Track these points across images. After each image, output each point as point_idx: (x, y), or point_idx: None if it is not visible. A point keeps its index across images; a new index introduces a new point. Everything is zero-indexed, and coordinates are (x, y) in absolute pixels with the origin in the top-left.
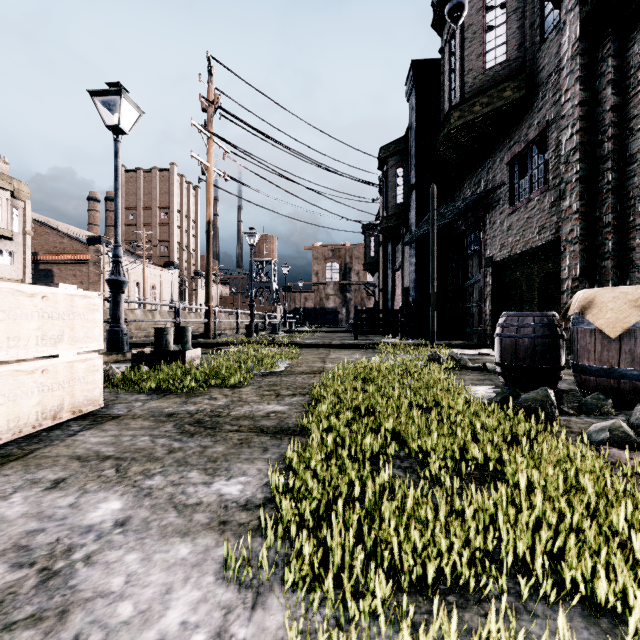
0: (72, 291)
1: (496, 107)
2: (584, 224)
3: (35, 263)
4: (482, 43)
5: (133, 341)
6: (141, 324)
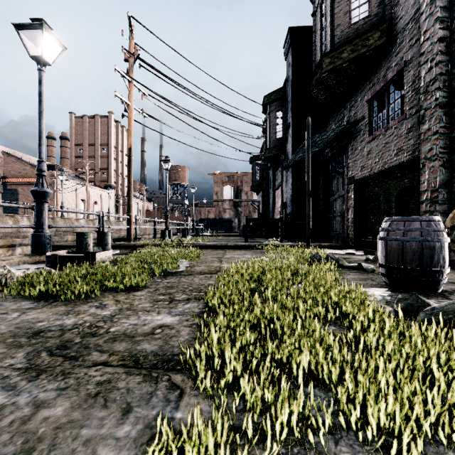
0: None
1: (361, 53)
2: (443, 143)
3: (4, 184)
4: (348, 3)
5: (63, 244)
6: (84, 230)
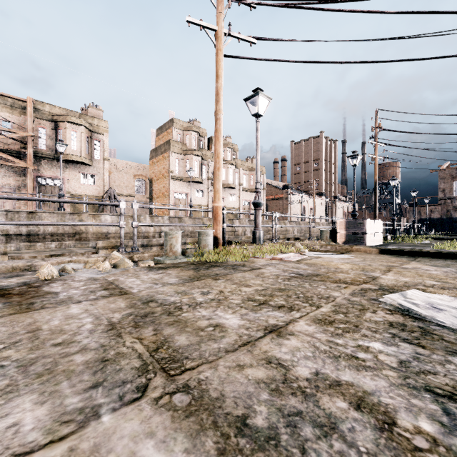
0: (380, 221)
1: None
2: None
3: None
4: None
5: None
6: (314, 230)
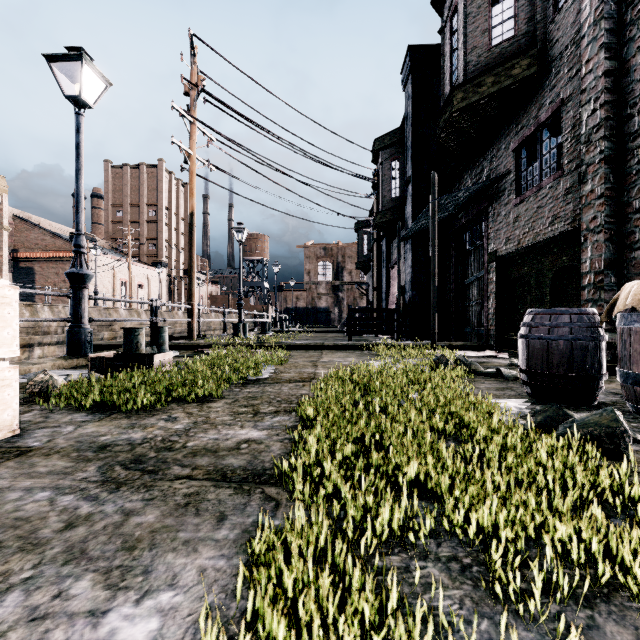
0: None
1: (504, 86)
2: (609, 210)
3: (15, 260)
4: (488, 18)
5: (104, 343)
6: (126, 324)
